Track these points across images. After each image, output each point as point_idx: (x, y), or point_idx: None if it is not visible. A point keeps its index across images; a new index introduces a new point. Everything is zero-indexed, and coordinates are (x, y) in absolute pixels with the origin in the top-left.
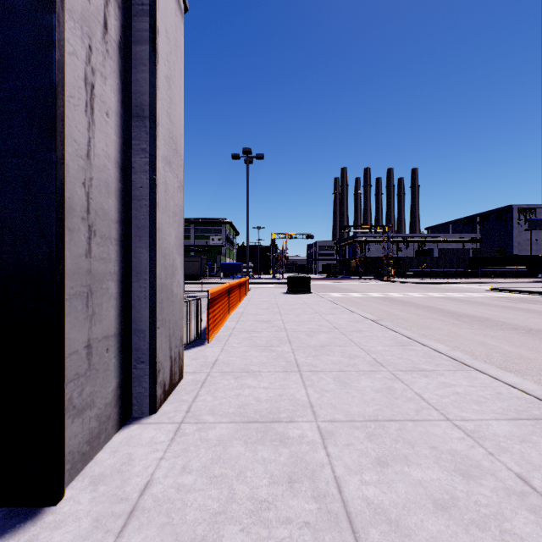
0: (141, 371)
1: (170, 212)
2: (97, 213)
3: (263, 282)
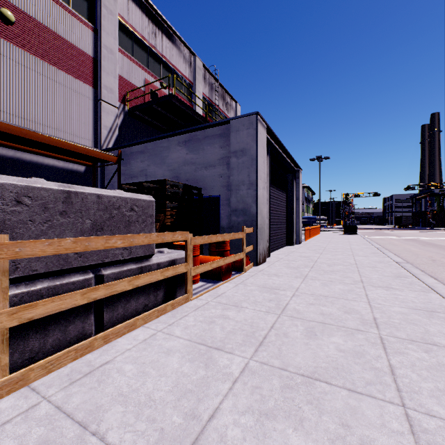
0: (297, 238)
1: (300, 212)
2: (294, 215)
3: (332, 230)
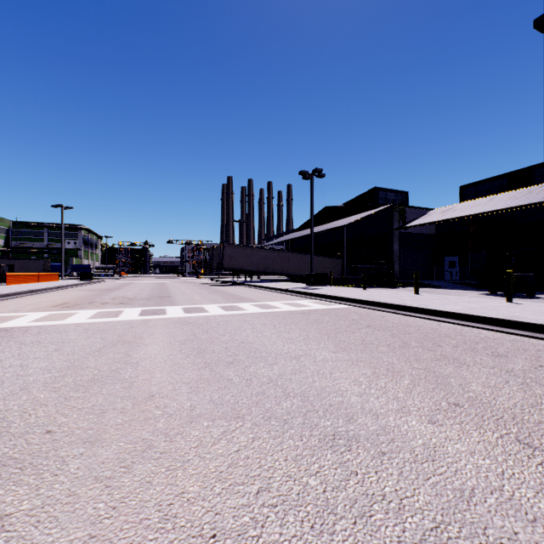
0: None
1: None
2: None
3: (95, 278)
